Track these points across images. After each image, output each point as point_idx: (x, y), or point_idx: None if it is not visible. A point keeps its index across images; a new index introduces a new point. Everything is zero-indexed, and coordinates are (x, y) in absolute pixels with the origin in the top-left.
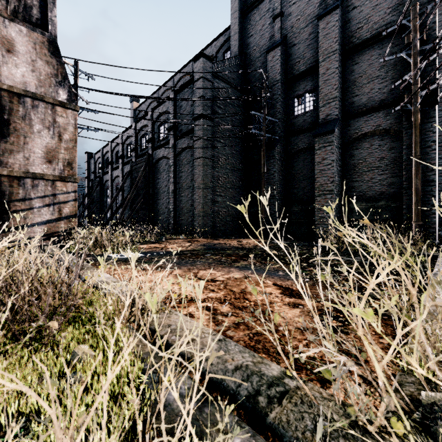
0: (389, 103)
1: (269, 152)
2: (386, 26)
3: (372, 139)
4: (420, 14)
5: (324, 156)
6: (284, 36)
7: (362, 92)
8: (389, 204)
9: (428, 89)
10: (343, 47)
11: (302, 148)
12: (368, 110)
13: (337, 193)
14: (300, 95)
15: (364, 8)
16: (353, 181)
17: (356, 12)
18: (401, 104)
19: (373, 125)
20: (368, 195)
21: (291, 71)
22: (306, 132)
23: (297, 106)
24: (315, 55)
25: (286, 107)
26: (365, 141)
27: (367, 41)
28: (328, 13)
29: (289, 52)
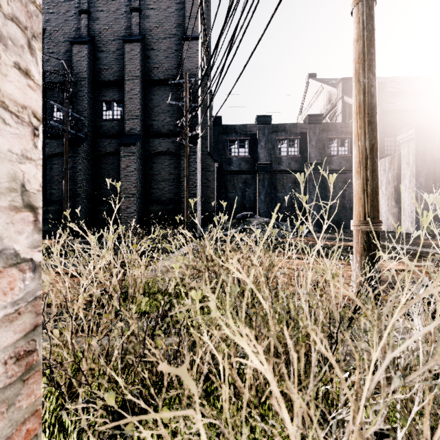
0: (175, 134)
1: (74, 148)
2: (173, 76)
3: (165, 157)
4: (189, 81)
5: (128, 164)
6: (91, 36)
7: (159, 119)
8: (175, 208)
9: (192, 133)
10: (145, 77)
11: (110, 152)
12: (162, 134)
13: (139, 197)
14: (109, 101)
15: (159, 54)
16: (152, 188)
17: (154, 53)
18: (178, 138)
19: (166, 147)
20: (162, 200)
21: (99, 75)
22: (114, 138)
23: (105, 110)
24: (122, 71)
25: (95, 108)
26: (160, 158)
27: (161, 81)
28: (132, 41)
29: (97, 55)
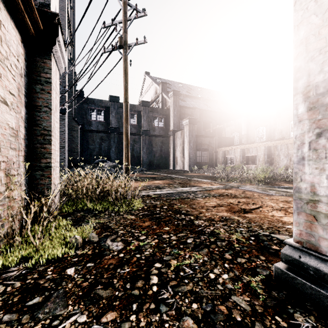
0: None
1: None
2: None
3: None
4: None
5: None
6: None
7: None
8: None
9: (62, 107)
10: None
11: None
12: None
13: None
14: None
15: None
16: None
17: None
18: None
19: None
20: None
21: None
22: None
23: None
24: None
25: None
26: None
27: None
28: None
29: None
